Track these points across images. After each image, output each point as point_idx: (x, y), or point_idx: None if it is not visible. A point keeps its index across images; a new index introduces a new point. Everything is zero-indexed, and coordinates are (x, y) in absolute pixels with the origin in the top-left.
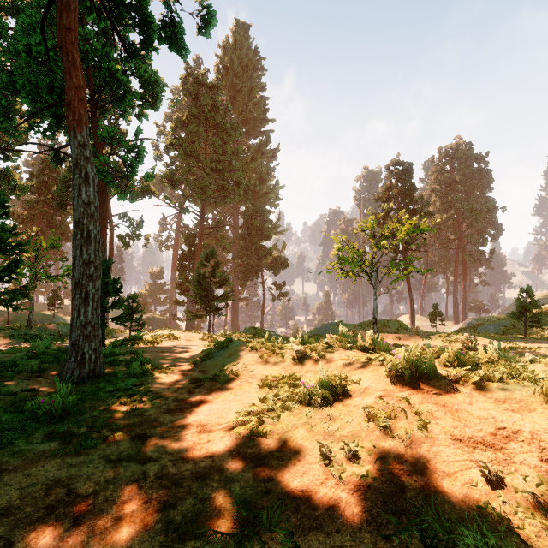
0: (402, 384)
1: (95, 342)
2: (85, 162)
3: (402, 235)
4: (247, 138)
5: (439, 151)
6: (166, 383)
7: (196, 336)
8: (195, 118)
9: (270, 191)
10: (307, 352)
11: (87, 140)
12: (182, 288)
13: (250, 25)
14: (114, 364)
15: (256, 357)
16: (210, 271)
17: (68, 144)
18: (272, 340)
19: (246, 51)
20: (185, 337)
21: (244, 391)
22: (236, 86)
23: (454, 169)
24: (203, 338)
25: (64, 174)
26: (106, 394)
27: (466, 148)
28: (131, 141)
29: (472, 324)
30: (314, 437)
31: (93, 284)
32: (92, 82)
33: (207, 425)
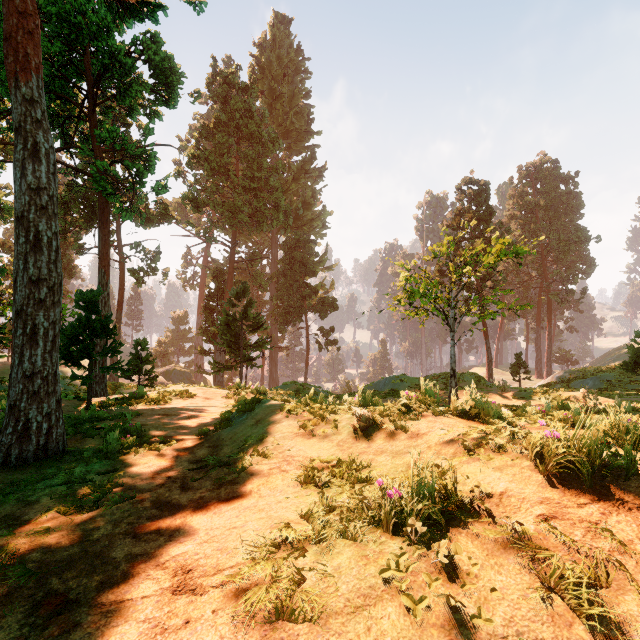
0: (574, 486)
1: (48, 403)
2: (33, 126)
3: (492, 258)
4: (288, 154)
5: (519, 170)
6: (153, 467)
7: (218, 392)
8: (224, 126)
9: (315, 217)
10: (376, 419)
11: (39, 95)
12: (209, 334)
13: (291, 18)
14: (87, 434)
15: (295, 426)
16: (241, 311)
17: (60, 148)
18: (320, 399)
19: (286, 50)
20: (203, 395)
21: (273, 489)
22: (275, 92)
23: (537, 192)
24: (227, 396)
25: (64, 194)
26: (47, 489)
27: (551, 167)
28: (141, 147)
29: (563, 378)
30: (425, 637)
31: (46, 314)
32: (90, 70)
33: (195, 569)
